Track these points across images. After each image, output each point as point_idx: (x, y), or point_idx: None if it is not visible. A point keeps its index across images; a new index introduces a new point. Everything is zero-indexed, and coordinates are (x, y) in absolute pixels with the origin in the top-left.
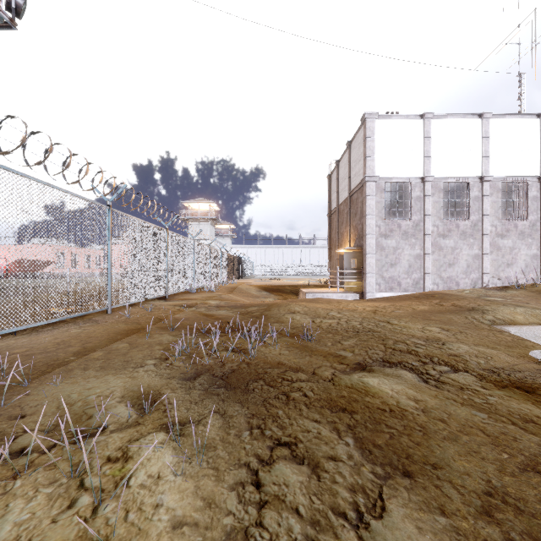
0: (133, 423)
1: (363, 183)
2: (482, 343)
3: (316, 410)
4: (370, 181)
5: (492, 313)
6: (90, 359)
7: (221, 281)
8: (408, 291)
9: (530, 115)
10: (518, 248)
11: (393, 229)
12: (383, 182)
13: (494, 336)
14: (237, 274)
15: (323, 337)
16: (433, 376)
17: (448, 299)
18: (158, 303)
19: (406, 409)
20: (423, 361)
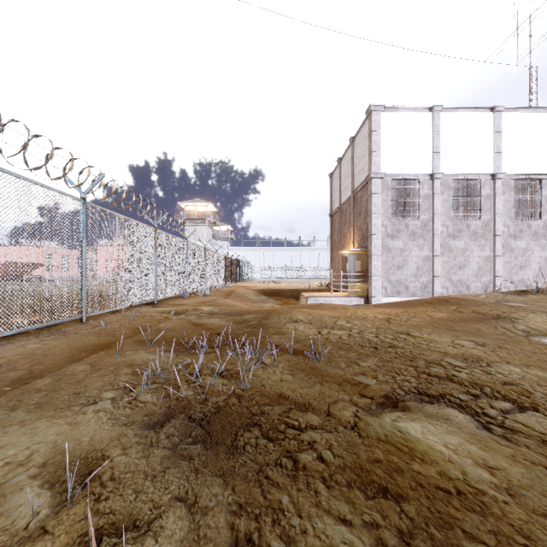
0: (36, 530)
1: (368, 180)
2: (532, 363)
3: (341, 494)
4: (376, 178)
5: (523, 321)
6: (28, 391)
7: (218, 285)
8: (416, 295)
9: (544, 109)
10: (532, 250)
11: (400, 229)
12: (389, 179)
13: (542, 352)
14: (234, 277)
15: (334, 355)
16: (494, 419)
17: (466, 305)
18: (144, 310)
19: (482, 490)
20: (473, 393)
